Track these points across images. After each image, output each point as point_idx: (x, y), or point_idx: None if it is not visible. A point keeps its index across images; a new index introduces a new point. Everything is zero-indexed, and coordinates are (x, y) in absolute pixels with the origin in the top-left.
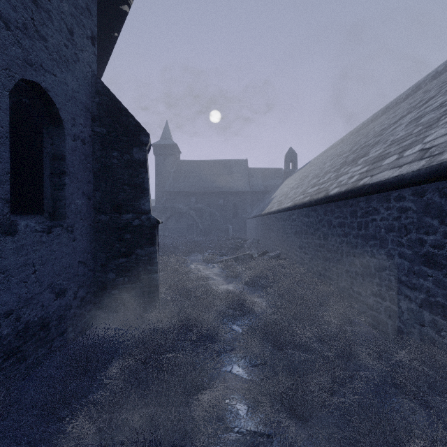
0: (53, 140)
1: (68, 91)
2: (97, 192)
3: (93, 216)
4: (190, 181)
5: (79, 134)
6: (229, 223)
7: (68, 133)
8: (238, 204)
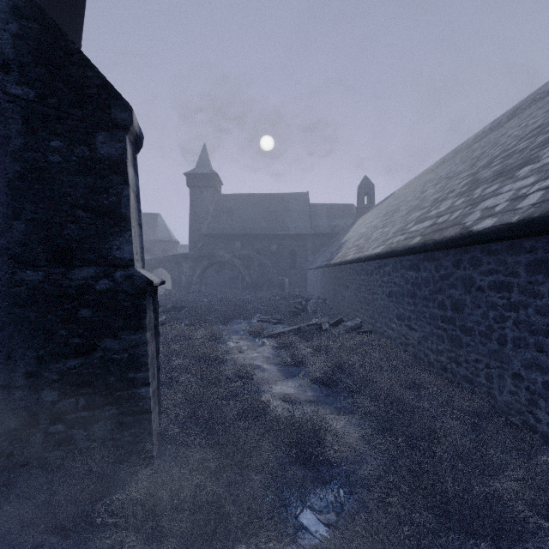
0: None
1: None
2: (16, 222)
3: (8, 273)
4: (234, 221)
5: None
6: (285, 275)
7: None
8: (296, 251)
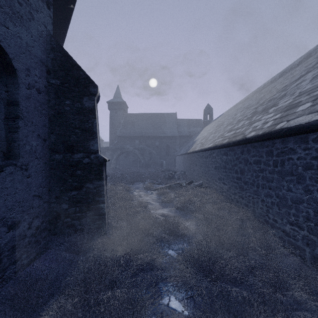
0: (8, 88)
1: (21, 44)
2: (52, 135)
3: (49, 156)
4: (135, 129)
5: (34, 84)
6: (163, 159)
7: (21, 81)
8: (170, 145)
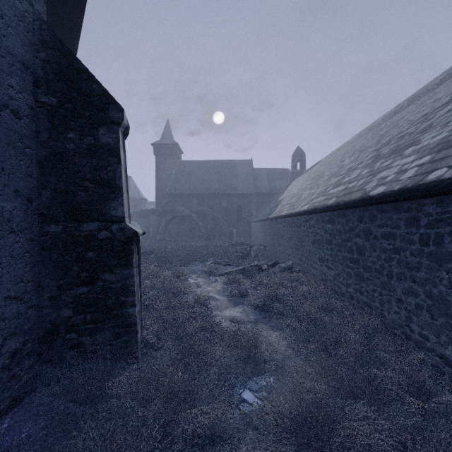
0: None
1: None
2: (43, 191)
3: (38, 227)
4: (192, 183)
5: (8, 101)
6: (233, 226)
7: None
8: (242, 207)
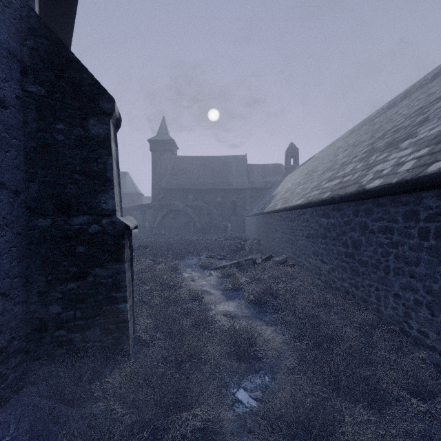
0: None
1: None
2: (31, 183)
3: (26, 220)
4: (187, 178)
5: None
6: (227, 221)
7: None
8: (237, 202)
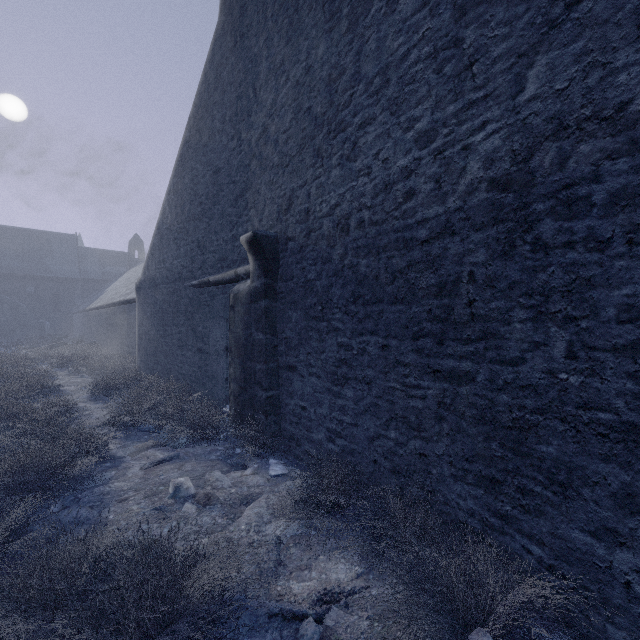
0: None
1: None
2: None
3: None
4: None
5: None
6: (46, 318)
7: None
8: (61, 294)
